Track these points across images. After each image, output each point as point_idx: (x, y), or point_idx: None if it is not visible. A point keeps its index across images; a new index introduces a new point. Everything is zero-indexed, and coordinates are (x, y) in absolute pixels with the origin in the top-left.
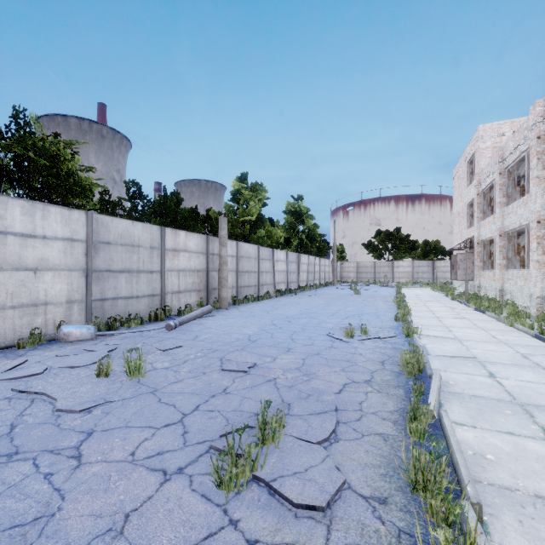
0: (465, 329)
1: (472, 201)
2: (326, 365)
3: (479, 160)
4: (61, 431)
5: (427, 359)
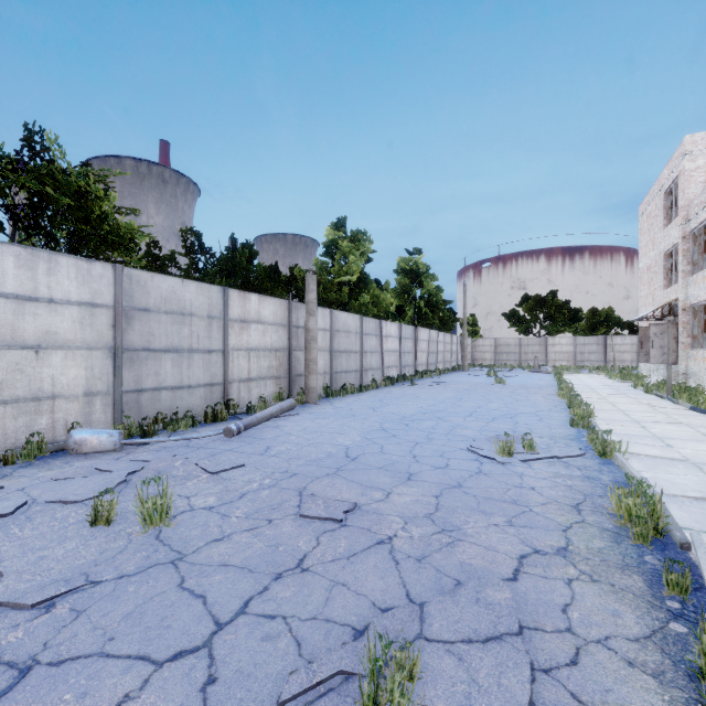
0: (694, 444)
1: (672, 248)
2: (478, 511)
3: (686, 187)
4: None
5: (664, 507)
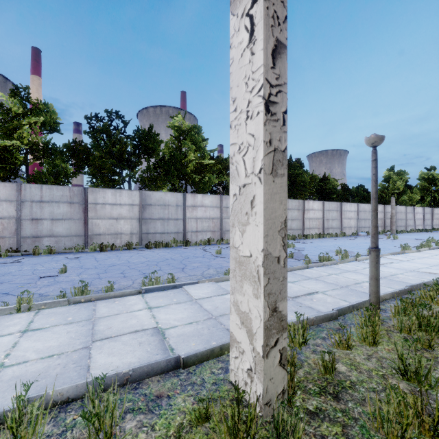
0: None
1: None
2: None
3: None
4: (395, 240)
5: None
